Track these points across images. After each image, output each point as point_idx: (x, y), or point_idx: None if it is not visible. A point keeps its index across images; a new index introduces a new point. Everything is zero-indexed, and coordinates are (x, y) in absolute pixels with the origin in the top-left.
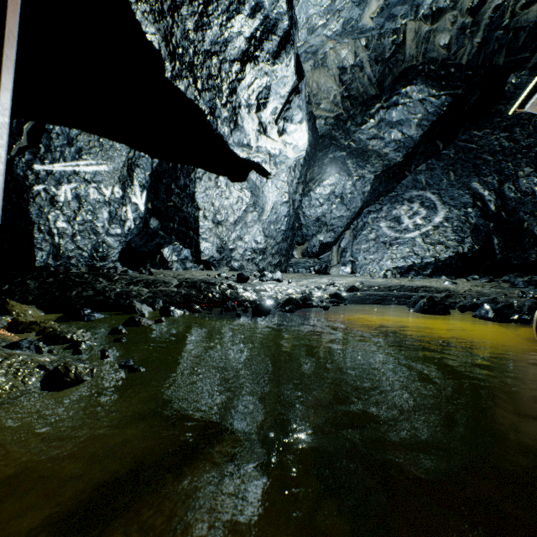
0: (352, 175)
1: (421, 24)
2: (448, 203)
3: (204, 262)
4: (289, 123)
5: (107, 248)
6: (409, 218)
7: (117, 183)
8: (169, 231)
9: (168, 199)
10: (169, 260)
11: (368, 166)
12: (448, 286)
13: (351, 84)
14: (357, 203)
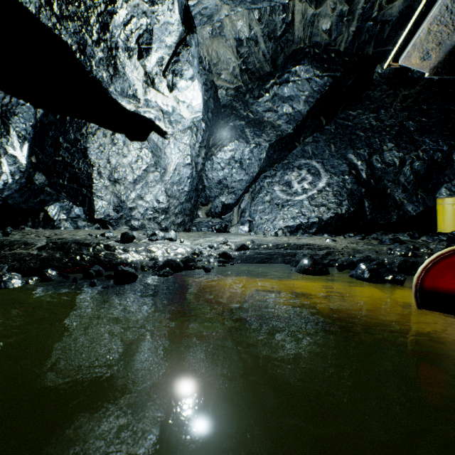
0: (250, 143)
1: (307, 7)
2: (330, 171)
3: (100, 220)
4: (178, 78)
5: None
6: (298, 183)
7: None
8: (59, 187)
9: (55, 153)
10: (56, 218)
11: (264, 135)
12: (329, 243)
13: (248, 58)
14: (255, 168)
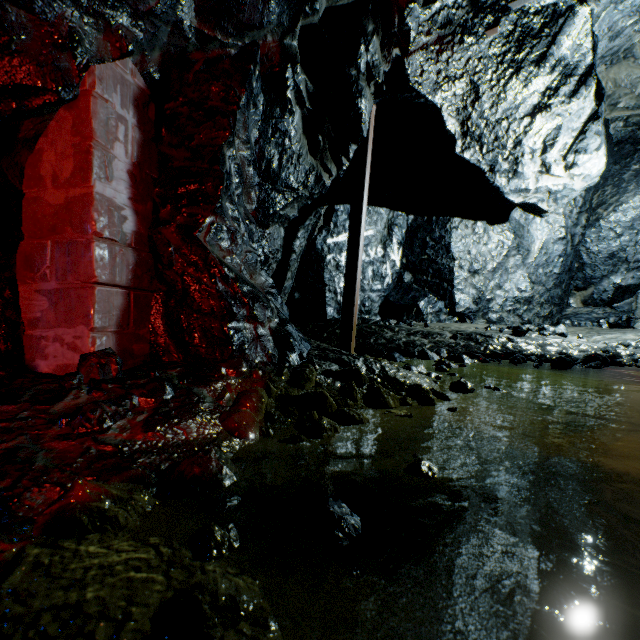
0: None
1: None
2: None
3: (457, 314)
4: (581, 155)
5: (371, 303)
6: None
7: (378, 244)
8: (422, 283)
9: (422, 252)
10: (424, 313)
11: None
12: None
13: None
14: None
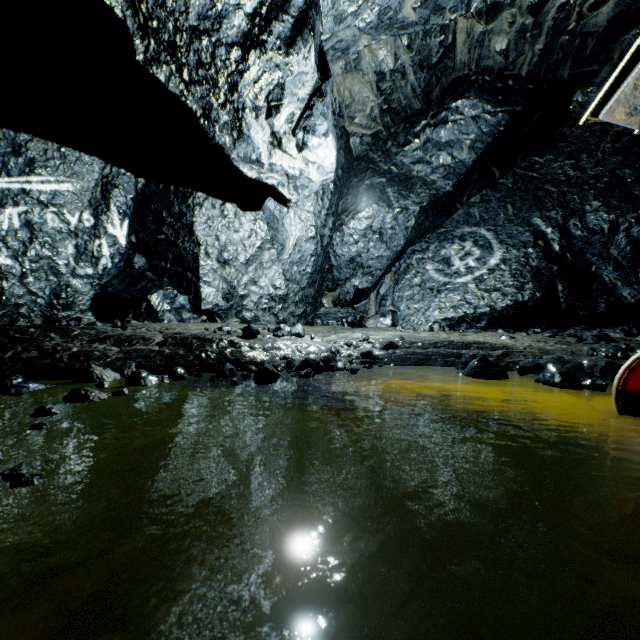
0: (393, 207)
1: (474, 23)
2: (505, 242)
3: (206, 312)
4: (310, 135)
5: (73, 294)
6: (461, 259)
7: (86, 208)
8: (160, 271)
9: (158, 230)
10: (159, 309)
11: (412, 196)
12: (505, 342)
13: (392, 94)
14: (400, 241)
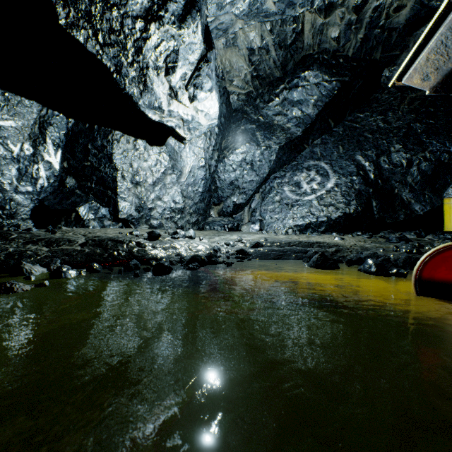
0: (261, 145)
1: (316, 17)
2: (338, 172)
3: (123, 220)
4: (199, 90)
5: (16, 206)
6: (307, 184)
7: (26, 140)
8: (87, 190)
9: (84, 159)
10: (86, 218)
11: (274, 138)
12: (338, 241)
13: (260, 65)
14: (265, 170)
